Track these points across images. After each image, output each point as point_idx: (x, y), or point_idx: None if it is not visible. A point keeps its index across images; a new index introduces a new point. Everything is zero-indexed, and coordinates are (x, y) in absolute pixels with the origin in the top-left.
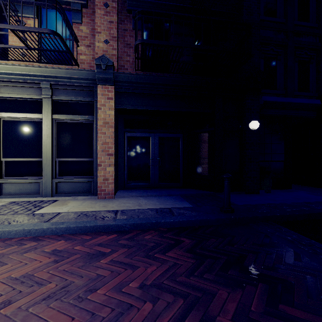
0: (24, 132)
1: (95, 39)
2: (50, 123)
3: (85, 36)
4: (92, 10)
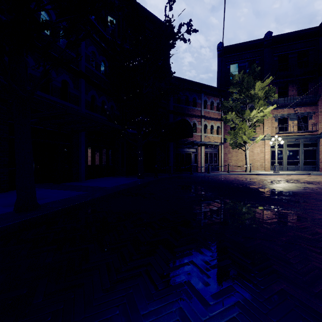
0: (293, 153)
1: (319, 125)
2: (302, 150)
3: (313, 123)
4: (315, 115)
